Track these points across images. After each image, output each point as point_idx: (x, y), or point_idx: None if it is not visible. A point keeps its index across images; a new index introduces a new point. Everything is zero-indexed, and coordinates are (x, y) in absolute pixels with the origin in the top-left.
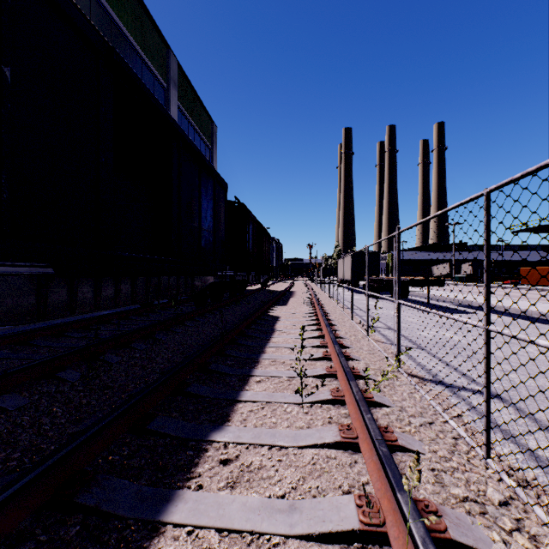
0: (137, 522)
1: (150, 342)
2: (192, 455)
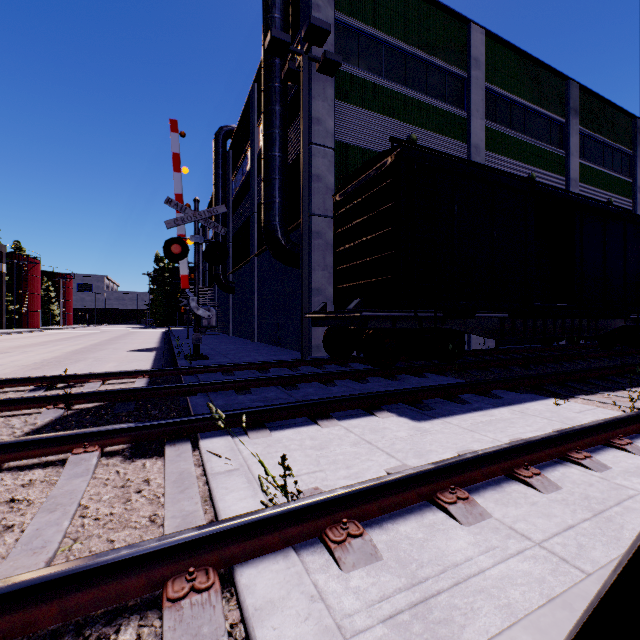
0: (565, 395)
1: (556, 365)
2: (588, 393)
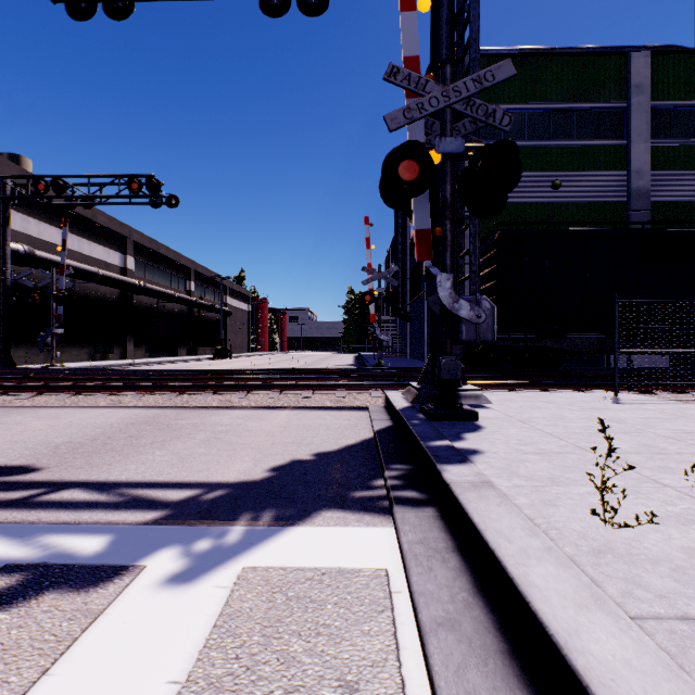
0: None
1: None
2: None
